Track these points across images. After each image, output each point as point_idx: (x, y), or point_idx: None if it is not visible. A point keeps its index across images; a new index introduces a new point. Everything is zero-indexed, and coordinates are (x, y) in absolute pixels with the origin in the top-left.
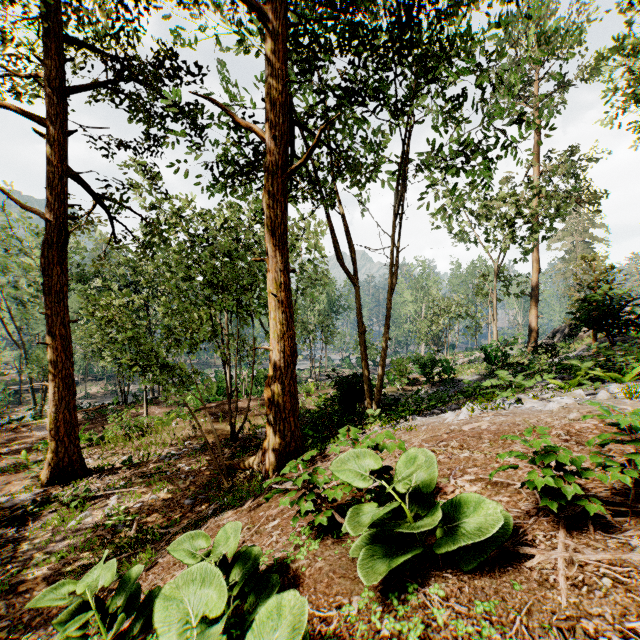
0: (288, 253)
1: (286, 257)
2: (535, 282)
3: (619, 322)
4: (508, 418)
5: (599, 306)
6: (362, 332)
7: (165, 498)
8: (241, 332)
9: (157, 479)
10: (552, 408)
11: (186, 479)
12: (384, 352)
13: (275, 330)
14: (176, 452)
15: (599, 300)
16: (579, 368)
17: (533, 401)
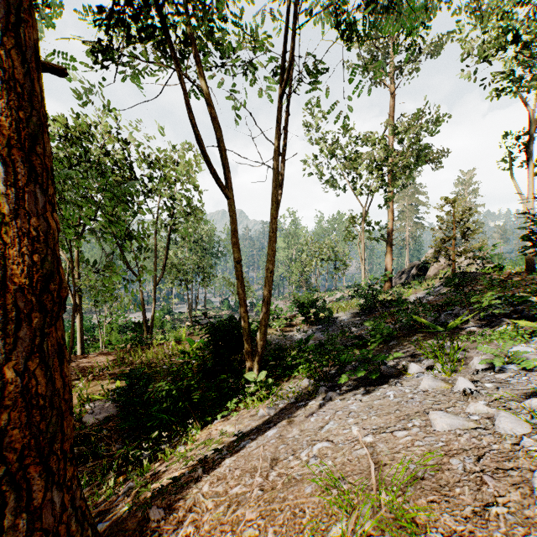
0: None
1: (18, 3)
2: (390, 229)
3: None
4: None
5: None
6: (239, 262)
7: None
8: None
9: None
10: None
11: None
12: (269, 288)
13: None
14: None
15: None
16: None
17: None
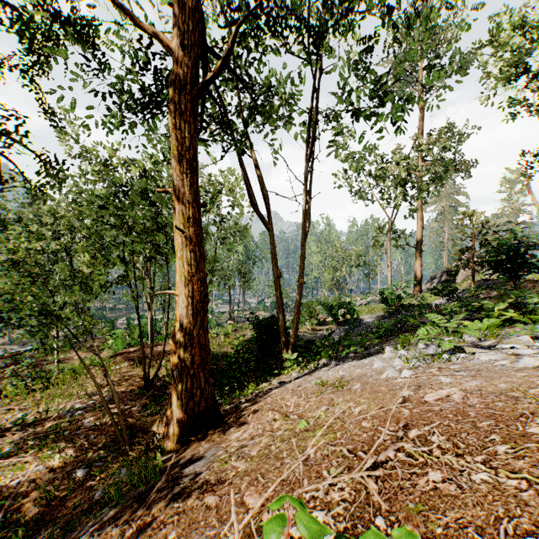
0: (197, 183)
1: (195, 187)
2: (419, 236)
3: (526, 264)
4: (482, 382)
5: (507, 249)
6: (278, 277)
7: (54, 468)
8: (166, 279)
9: (51, 441)
10: (529, 365)
11: (85, 440)
12: (299, 296)
13: (181, 272)
14: (82, 405)
15: (506, 244)
16: (491, 309)
17: (478, 350)
